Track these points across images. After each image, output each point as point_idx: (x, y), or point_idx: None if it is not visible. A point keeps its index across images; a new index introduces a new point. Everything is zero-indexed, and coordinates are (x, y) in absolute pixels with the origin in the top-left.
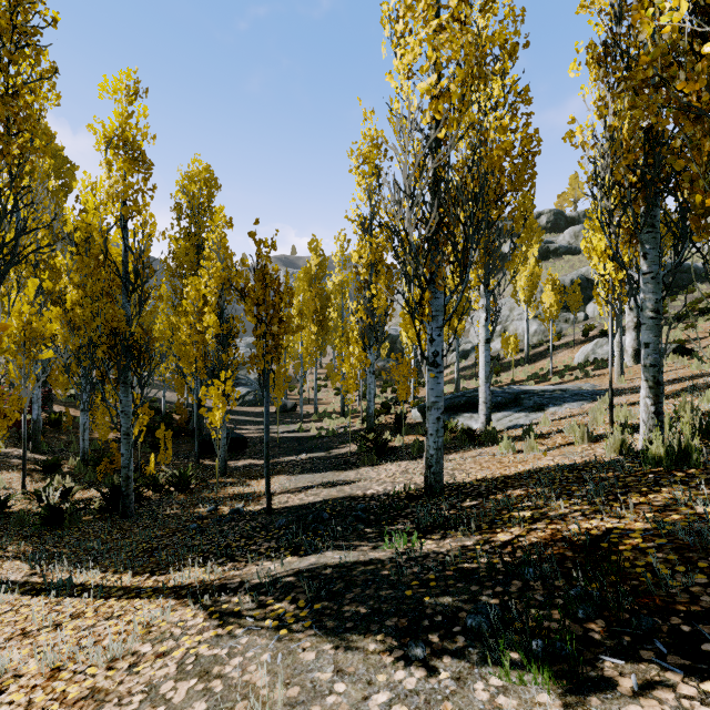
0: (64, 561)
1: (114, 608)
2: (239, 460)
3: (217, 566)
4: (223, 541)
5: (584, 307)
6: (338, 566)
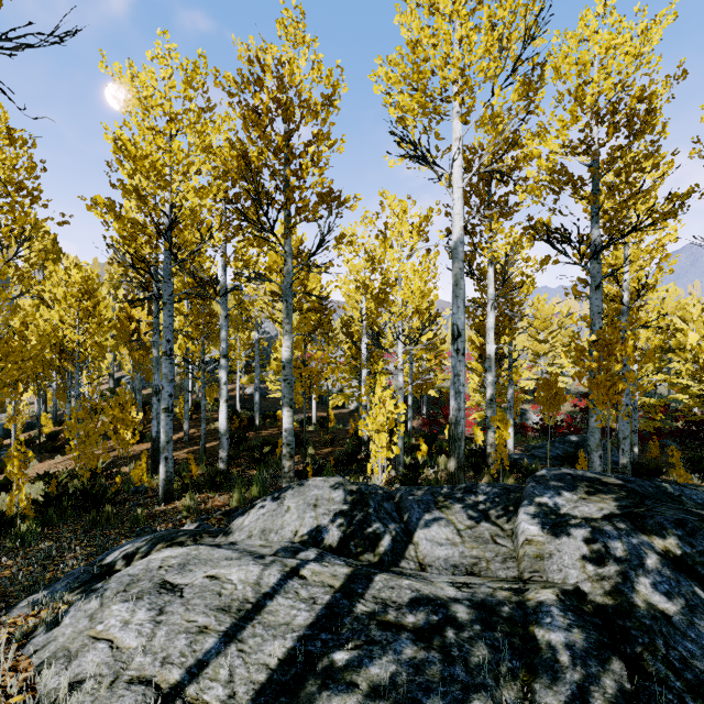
0: None
1: None
2: None
3: None
4: None
5: None
6: None
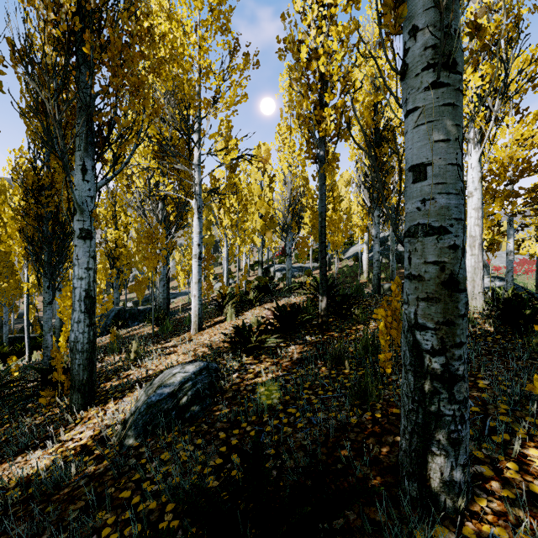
0: None
1: None
2: None
3: None
4: None
5: None
6: None
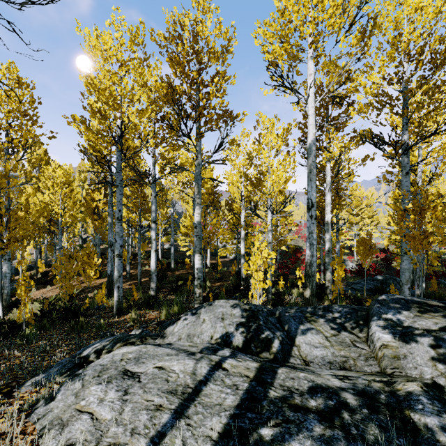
0: None
1: None
2: None
3: None
4: None
5: None
6: None
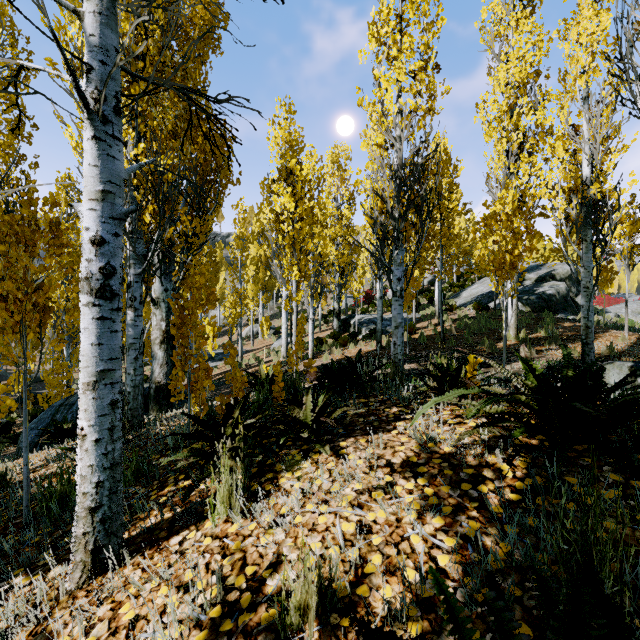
0: None
1: None
2: None
3: None
4: None
5: None
6: None
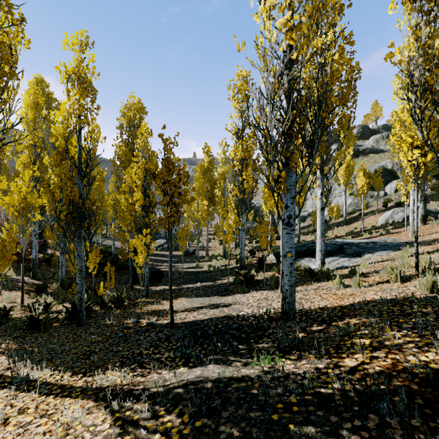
0: (29, 360)
1: (50, 406)
2: (157, 286)
3: (130, 371)
4: (138, 349)
5: (383, 188)
6: (217, 381)
